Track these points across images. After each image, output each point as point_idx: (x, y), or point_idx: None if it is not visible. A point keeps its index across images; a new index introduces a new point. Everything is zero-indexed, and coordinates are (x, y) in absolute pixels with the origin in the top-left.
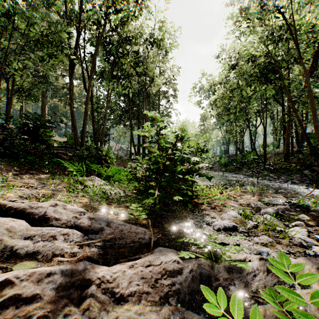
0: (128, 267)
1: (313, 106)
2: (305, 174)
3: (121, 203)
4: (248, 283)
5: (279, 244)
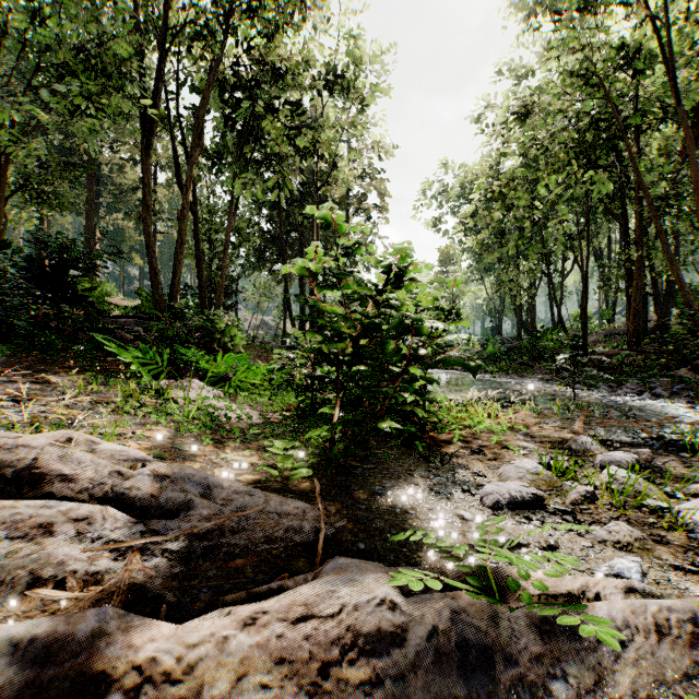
0: (240, 624)
1: None
2: (681, 377)
3: (251, 440)
4: (607, 672)
5: (661, 545)
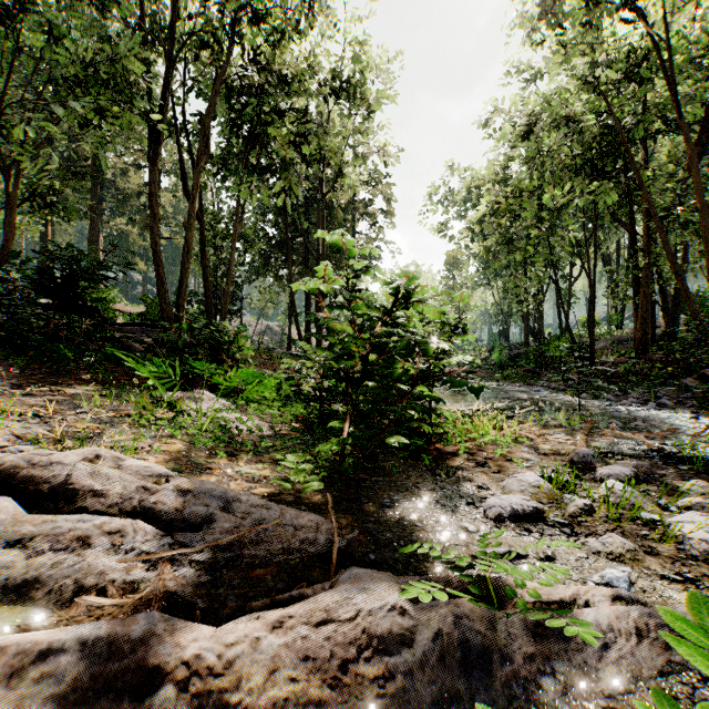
0: (269, 627)
1: (707, 231)
2: (687, 386)
3: (263, 453)
4: (591, 669)
5: (652, 556)
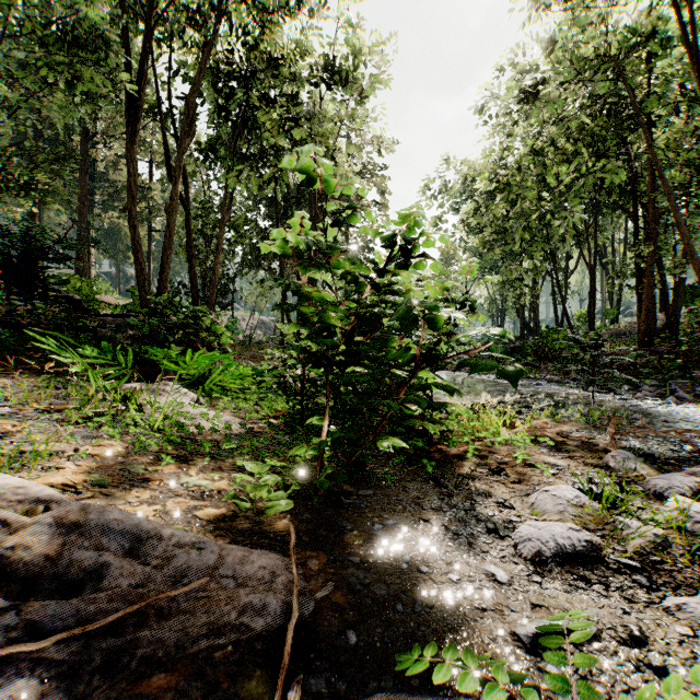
0: None
1: None
2: None
3: (225, 457)
4: None
5: None
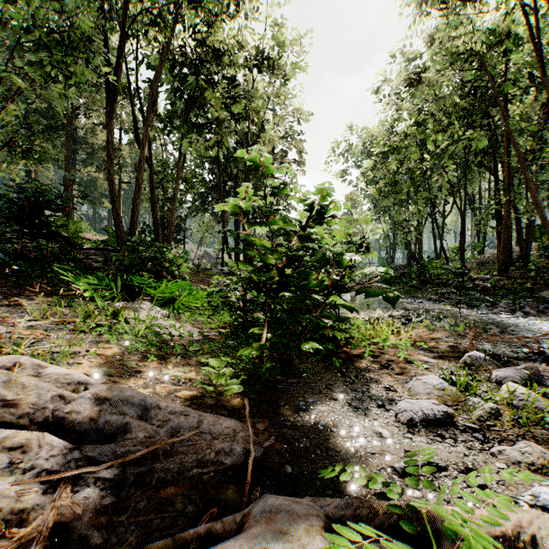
0: None
1: None
2: (544, 298)
3: (191, 356)
4: None
5: None
